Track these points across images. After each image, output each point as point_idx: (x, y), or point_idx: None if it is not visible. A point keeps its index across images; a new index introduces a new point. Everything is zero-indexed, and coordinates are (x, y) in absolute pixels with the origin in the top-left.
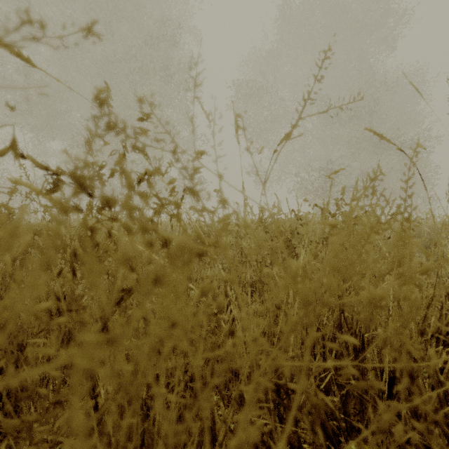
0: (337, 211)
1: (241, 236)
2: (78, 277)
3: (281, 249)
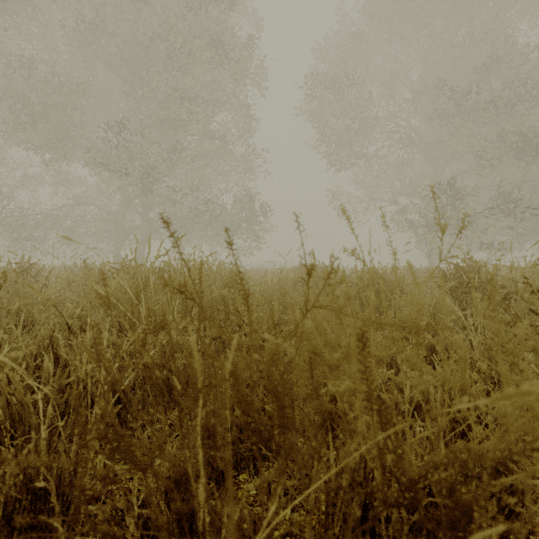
0: None
1: None
2: None
3: None
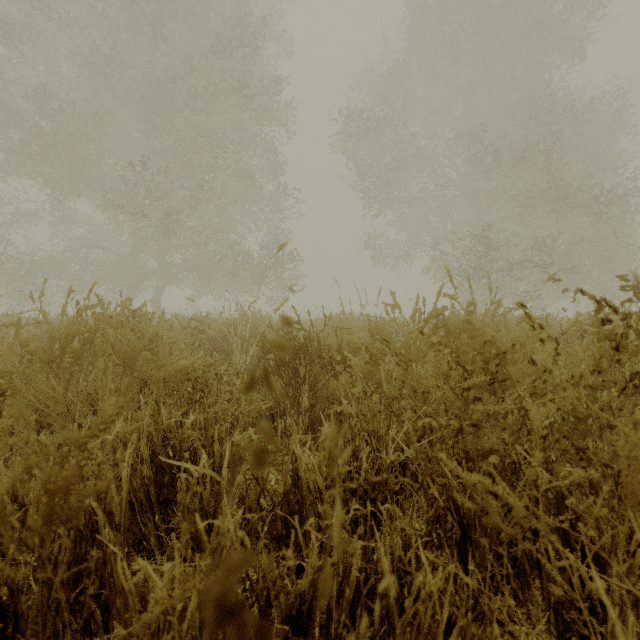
0: (622, 305)
1: (374, 355)
2: (57, 430)
3: (474, 391)
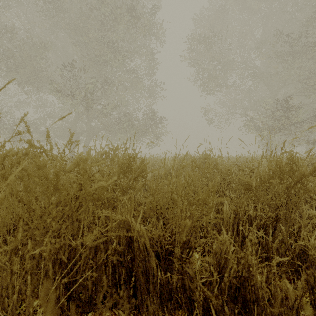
0: None
1: None
2: None
3: None
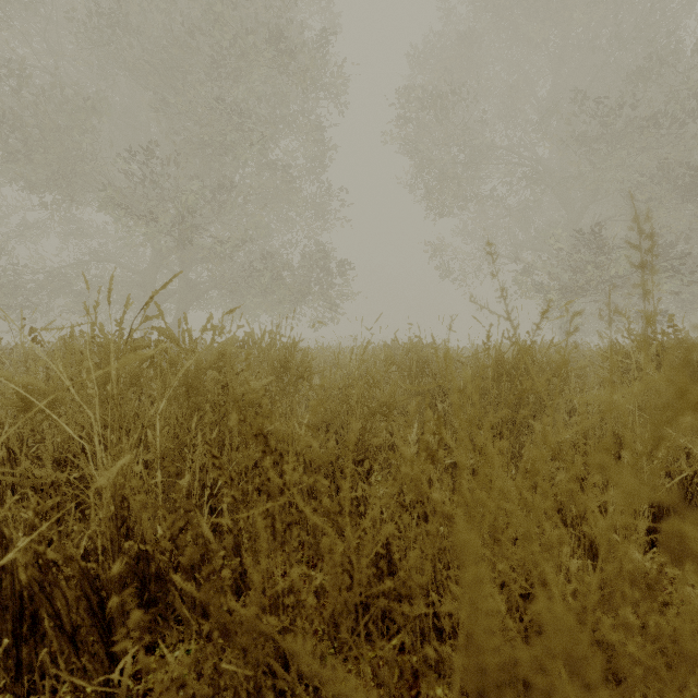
0: None
1: None
2: None
3: None
